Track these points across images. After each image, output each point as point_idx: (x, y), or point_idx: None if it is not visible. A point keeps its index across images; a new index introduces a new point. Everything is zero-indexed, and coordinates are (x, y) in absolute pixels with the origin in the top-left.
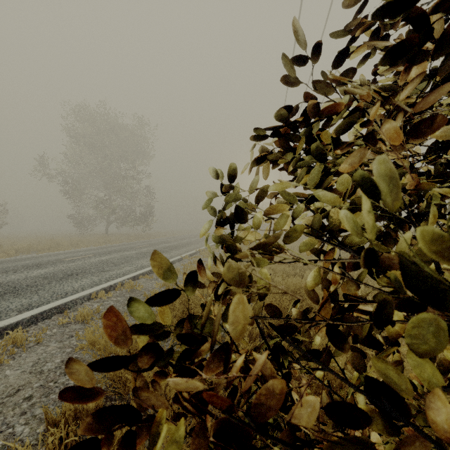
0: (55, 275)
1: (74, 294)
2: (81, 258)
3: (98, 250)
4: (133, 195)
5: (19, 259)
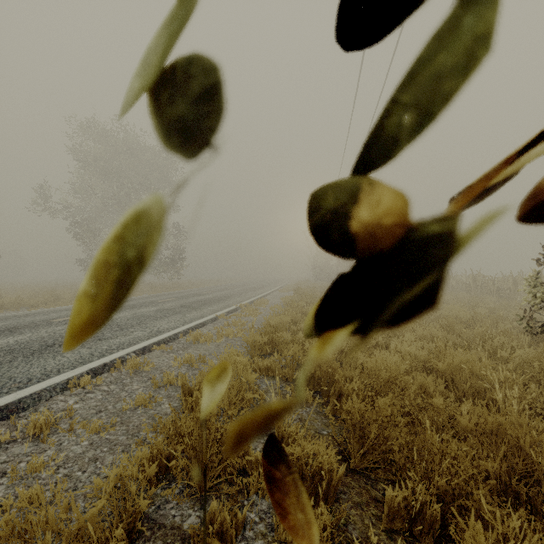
0: (28, 346)
1: (41, 381)
2: None
3: None
4: None
5: None
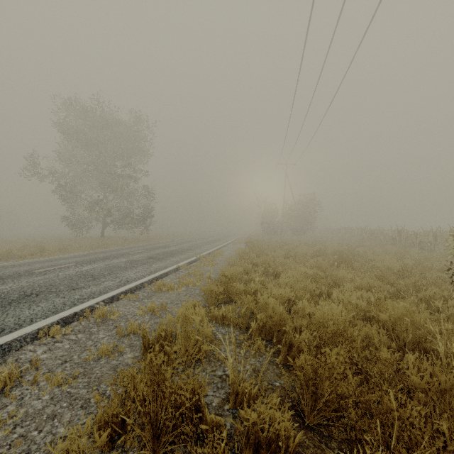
0: (8, 296)
1: (13, 331)
2: (57, 268)
3: (83, 257)
4: (130, 196)
5: None
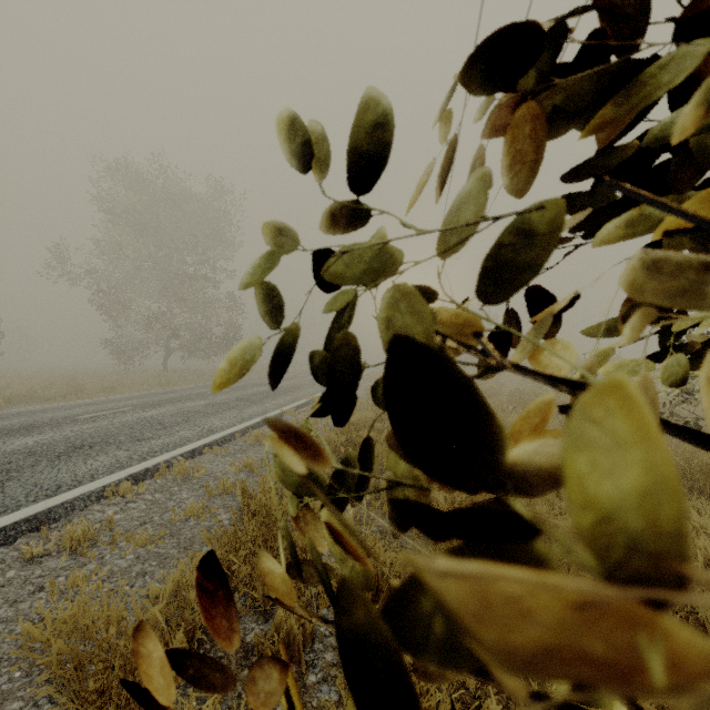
0: (52, 448)
1: (72, 488)
2: (109, 414)
3: (142, 399)
4: (207, 308)
5: (4, 415)
